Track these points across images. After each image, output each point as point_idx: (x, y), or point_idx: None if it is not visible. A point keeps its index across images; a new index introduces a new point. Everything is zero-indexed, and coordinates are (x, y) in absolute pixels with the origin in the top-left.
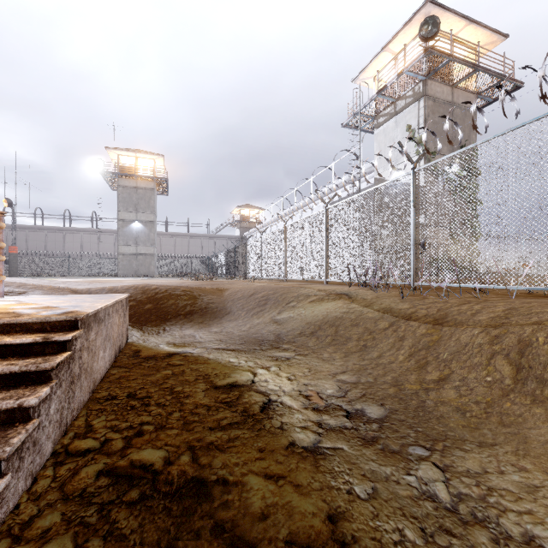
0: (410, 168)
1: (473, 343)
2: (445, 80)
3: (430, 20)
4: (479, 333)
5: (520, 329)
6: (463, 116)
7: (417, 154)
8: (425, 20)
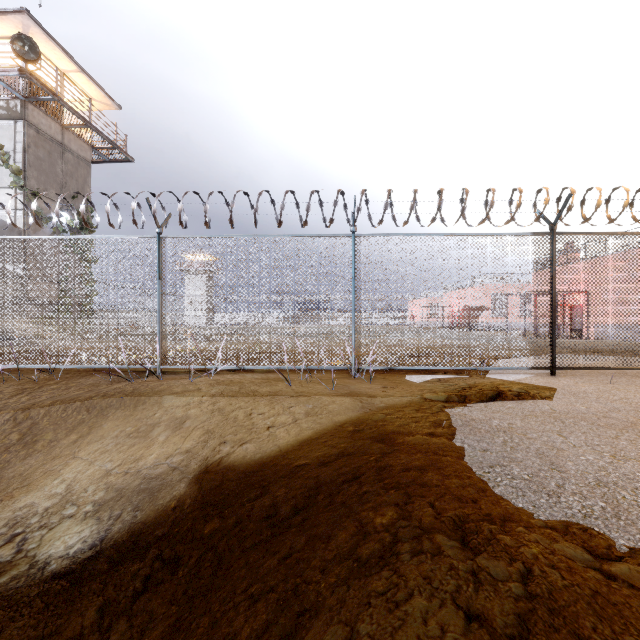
0: (3, 200)
1: (0, 430)
2: (54, 115)
3: (27, 40)
4: (9, 419)
5: (38, 410)
6: (77, 164)
7: (12, 187)
8: (21, 35)
